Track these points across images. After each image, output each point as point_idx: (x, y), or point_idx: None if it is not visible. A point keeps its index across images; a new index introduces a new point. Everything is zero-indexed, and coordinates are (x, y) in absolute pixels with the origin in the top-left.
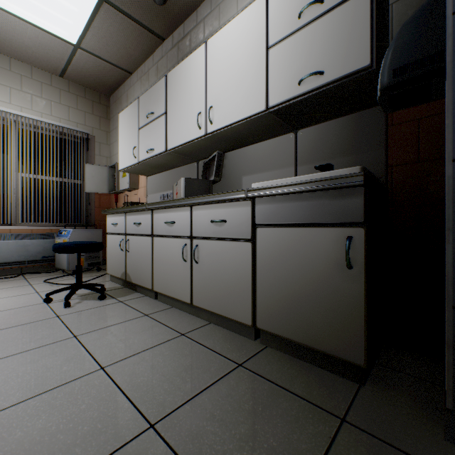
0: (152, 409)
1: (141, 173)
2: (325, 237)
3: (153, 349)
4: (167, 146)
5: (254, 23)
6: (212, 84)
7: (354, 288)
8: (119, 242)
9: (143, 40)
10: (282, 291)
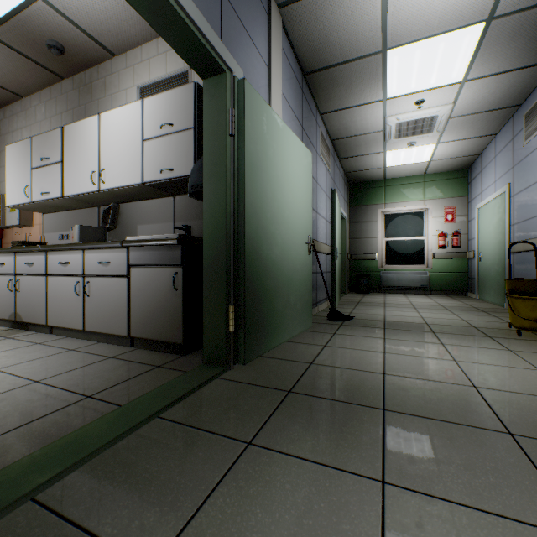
0: (38, 377)
1: (35, 210)
2: (167, 273)
3: (43, 358)
4: (64, 193)
5: (135, 118)
6: (104, 151)
7: (179, 301)
8: (6, 282)
9: (38, 74)
10: (145, 308)
